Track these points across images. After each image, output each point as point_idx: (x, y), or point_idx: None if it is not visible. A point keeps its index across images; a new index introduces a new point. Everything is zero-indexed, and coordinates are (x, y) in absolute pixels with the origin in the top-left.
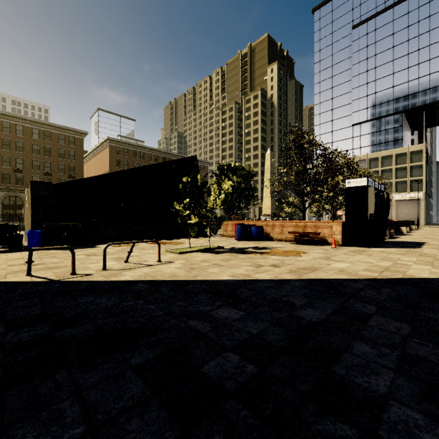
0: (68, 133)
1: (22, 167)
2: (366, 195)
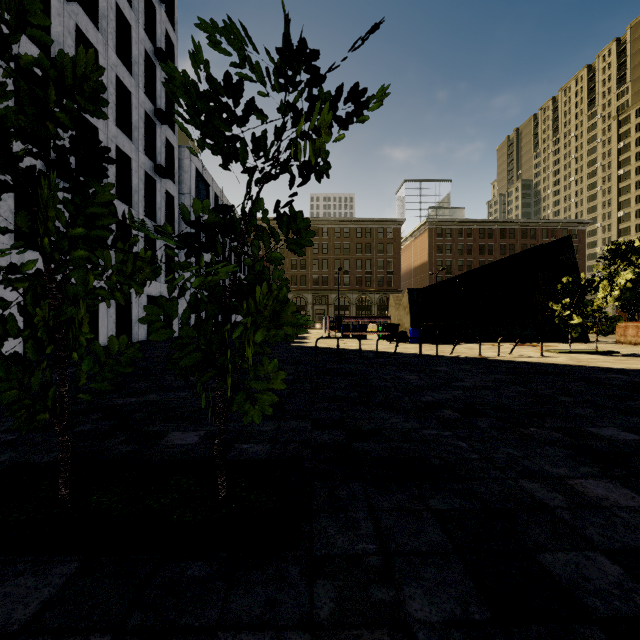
0: (386, 225)
1: (349, 268)
2: None
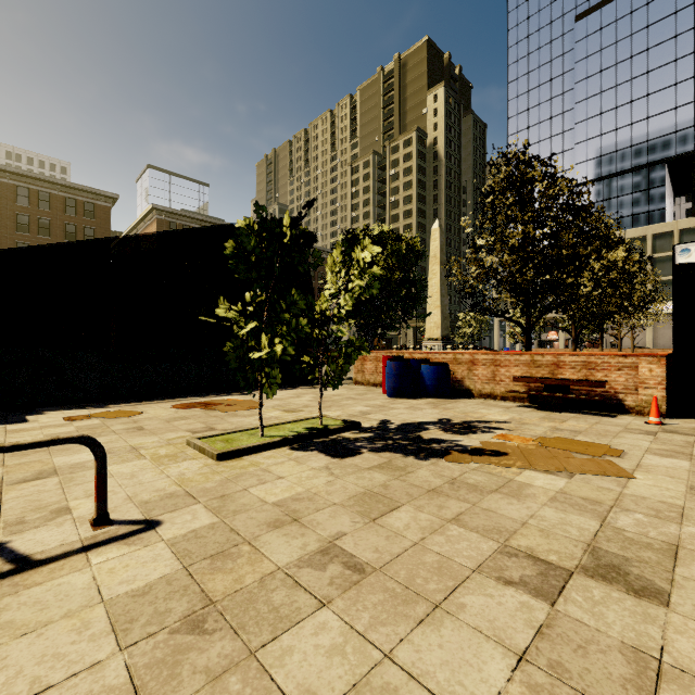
0: (83, 196)
1: None
2: None
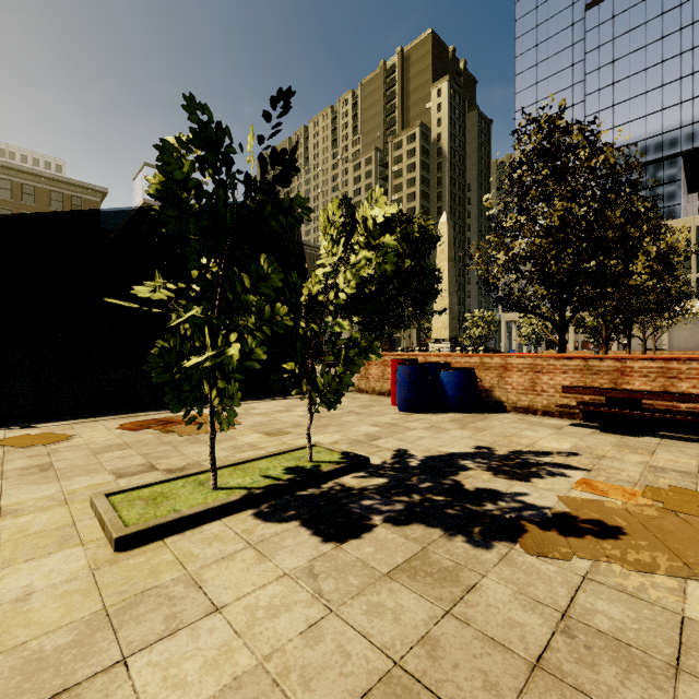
0: (70, 190)
1: None
2: None
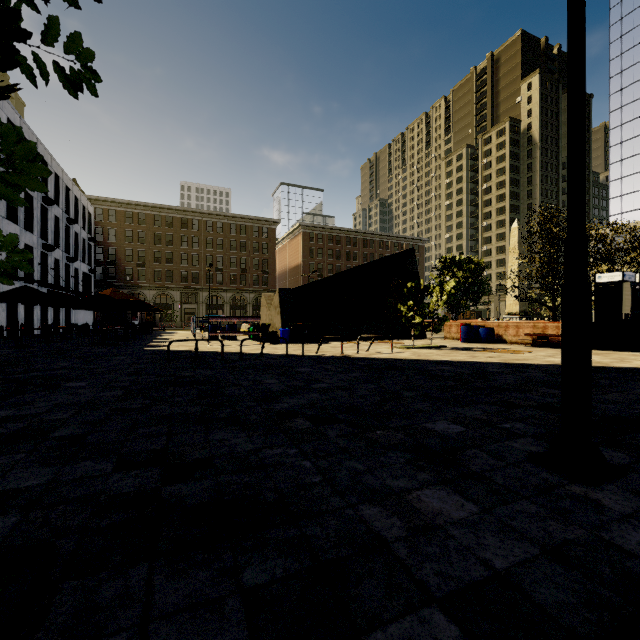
0: (262, 224)
1: (222, 266)
2: (620, 291)
